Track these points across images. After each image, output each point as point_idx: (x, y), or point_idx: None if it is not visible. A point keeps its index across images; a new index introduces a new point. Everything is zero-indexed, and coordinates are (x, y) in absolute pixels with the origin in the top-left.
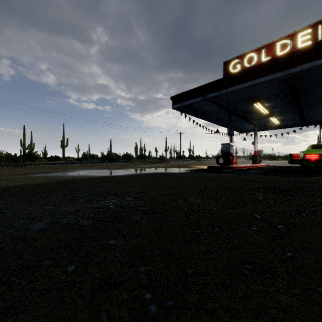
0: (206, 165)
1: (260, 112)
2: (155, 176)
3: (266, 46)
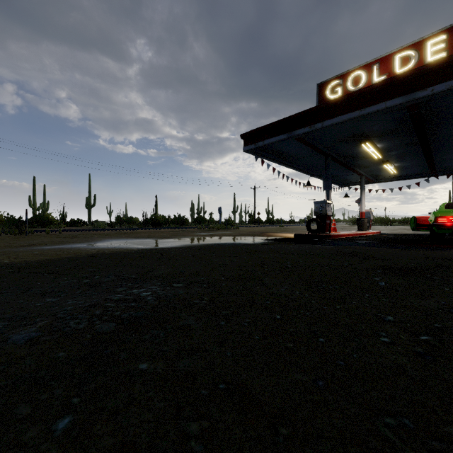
0: (291, 233)
1: (370, 156)
2: (218, 248)
3: (379, 60)
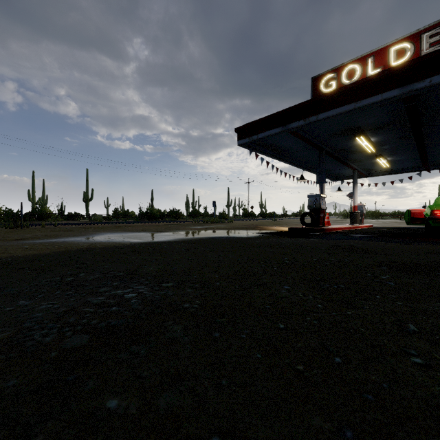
0: (285, 226)
1: (363, 150)
2: (212, 242)
3: (374, 53)
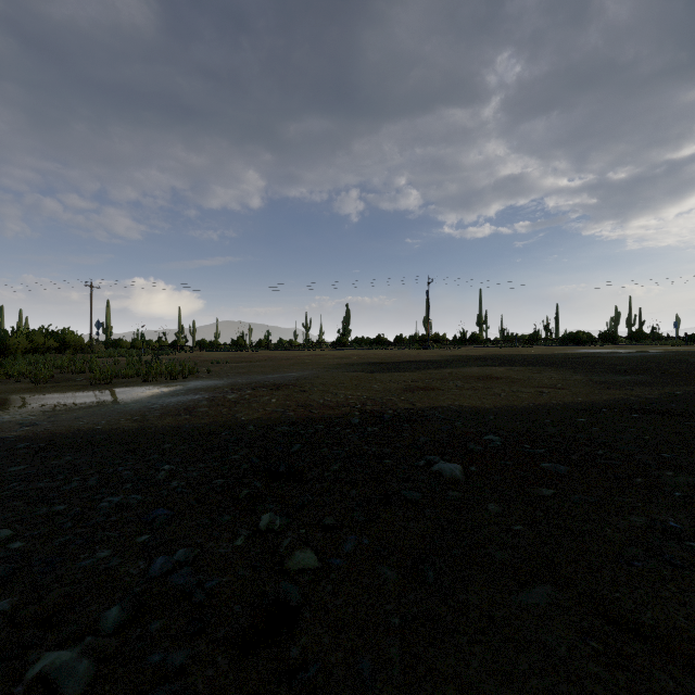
0: None
1: None
2: None
3: None
